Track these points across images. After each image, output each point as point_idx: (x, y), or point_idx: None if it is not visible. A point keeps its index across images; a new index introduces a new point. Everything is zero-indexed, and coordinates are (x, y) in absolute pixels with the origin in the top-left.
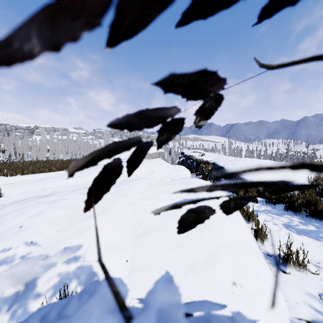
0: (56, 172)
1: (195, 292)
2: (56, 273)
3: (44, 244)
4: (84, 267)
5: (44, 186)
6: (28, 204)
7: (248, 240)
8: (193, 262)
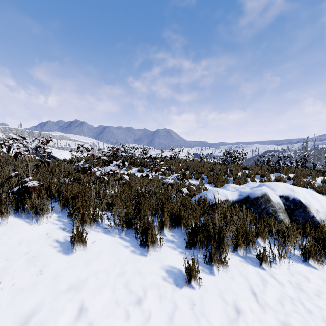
0: None
1: None
2: None
3: None
4: None
5: None
6: None
7: None
8: None
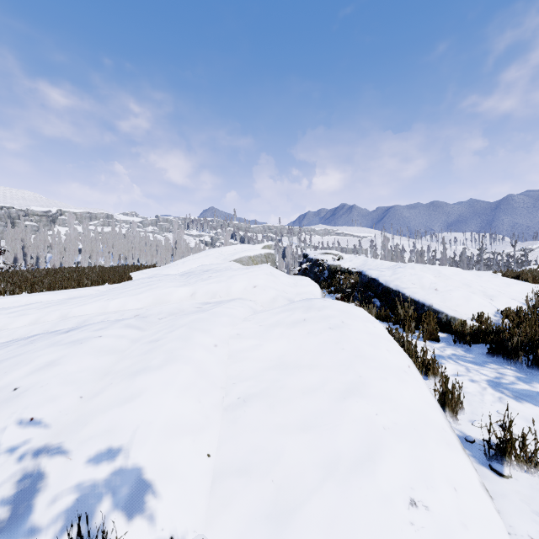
0: (89, 289)
1: (339, 522)
2: (72, 484)
3: (55, 423)
4: (127, 470)
5: (66, 313)
6: (33, 345)
7: (432, 414)
8: (332, 458)
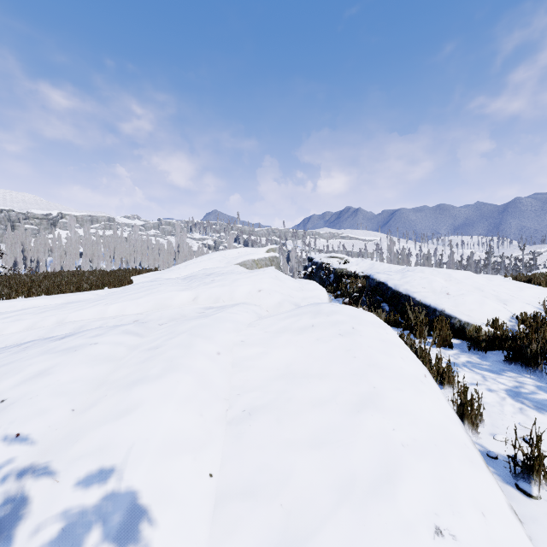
0: (87, 293)
1: None
2: (58, 511)
3: (43, 440)
4: (120, 494)
5: (62, 318)
6: (25, 352)
7: (452, 428)
8: (347, 480)
